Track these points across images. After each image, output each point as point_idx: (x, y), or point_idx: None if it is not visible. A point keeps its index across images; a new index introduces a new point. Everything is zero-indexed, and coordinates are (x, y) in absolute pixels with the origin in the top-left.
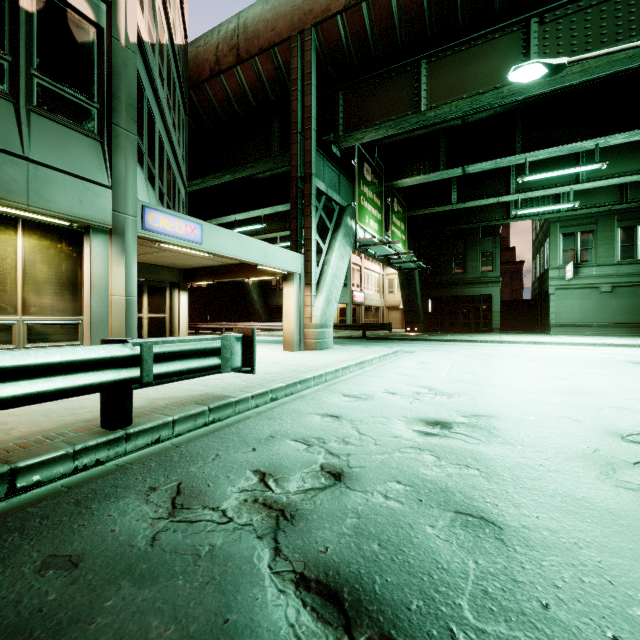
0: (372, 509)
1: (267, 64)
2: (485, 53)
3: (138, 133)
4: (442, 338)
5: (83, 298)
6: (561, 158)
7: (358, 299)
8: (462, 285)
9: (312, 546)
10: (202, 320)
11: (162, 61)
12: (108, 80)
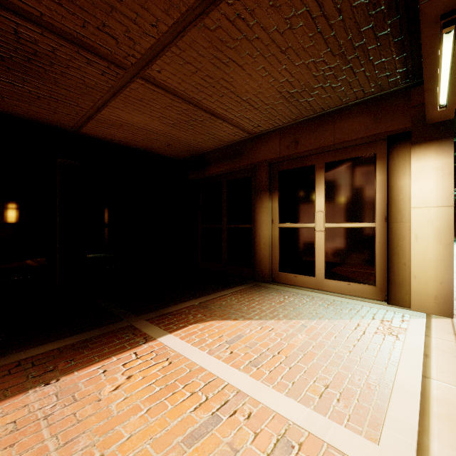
0: None
1: None
2: None
3: None
4: None
5: None
6: None
7: None
8: None
9: None
10: None
11: None
12: None
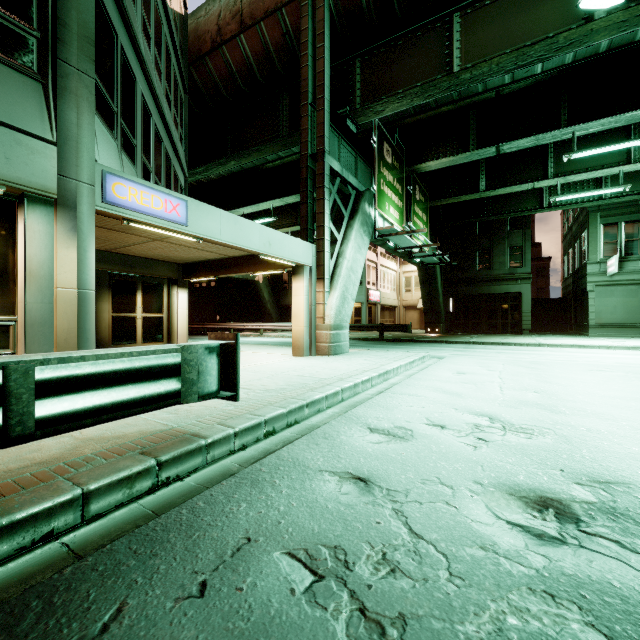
0: None
1: (274, 30)
2: None
3: (103, 83)
4: (469, 340)
5: (17, 291)
6: (608, 136)
7: (374, 298)
8: (488, 282)
9: None
10: (211, 320)
11: (148, 15)
12: (53, 1)
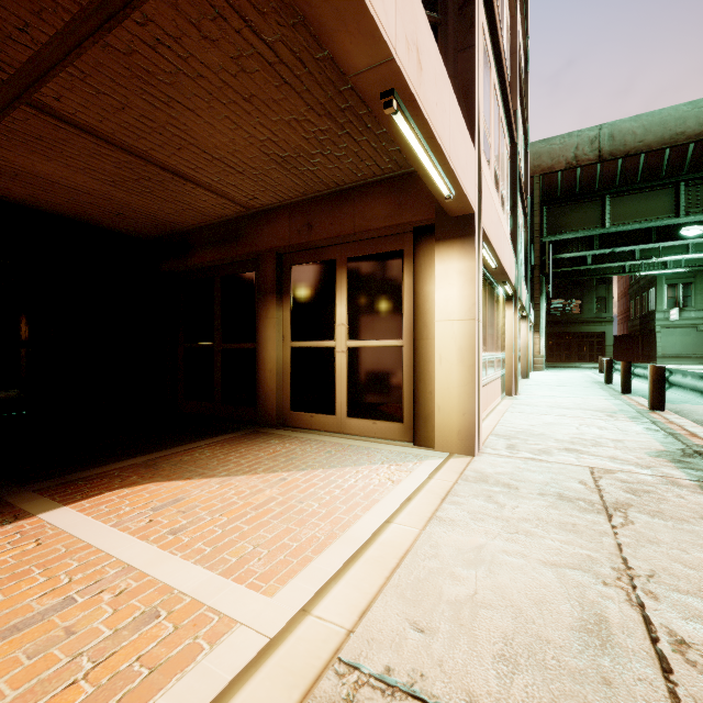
0: None
1: None
2: (650, 197)
3: None
4: (584, 366)
5: (521, 344)
6: None
7: None
8: (579, 324)
9: None
10: None
11: None
12: (525, 252)
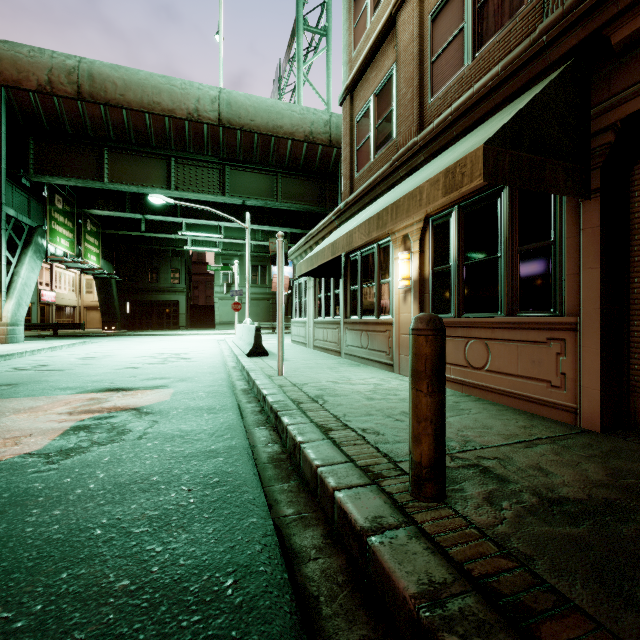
0: (58, 366)
1: None
2: (147, 163)
3: None
4: (132, 334)
5: None
6: None
7: (48, 298)
8: (156, 292)
9: (41, 369)
10: None
11: None
12: None
